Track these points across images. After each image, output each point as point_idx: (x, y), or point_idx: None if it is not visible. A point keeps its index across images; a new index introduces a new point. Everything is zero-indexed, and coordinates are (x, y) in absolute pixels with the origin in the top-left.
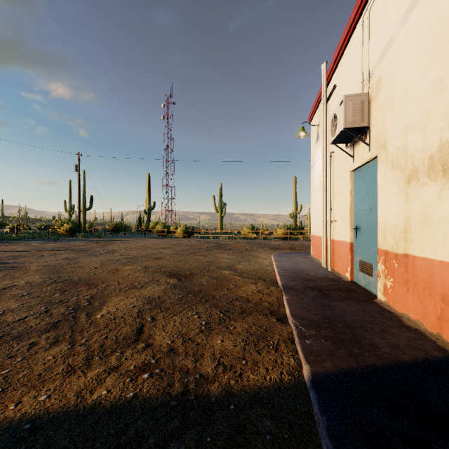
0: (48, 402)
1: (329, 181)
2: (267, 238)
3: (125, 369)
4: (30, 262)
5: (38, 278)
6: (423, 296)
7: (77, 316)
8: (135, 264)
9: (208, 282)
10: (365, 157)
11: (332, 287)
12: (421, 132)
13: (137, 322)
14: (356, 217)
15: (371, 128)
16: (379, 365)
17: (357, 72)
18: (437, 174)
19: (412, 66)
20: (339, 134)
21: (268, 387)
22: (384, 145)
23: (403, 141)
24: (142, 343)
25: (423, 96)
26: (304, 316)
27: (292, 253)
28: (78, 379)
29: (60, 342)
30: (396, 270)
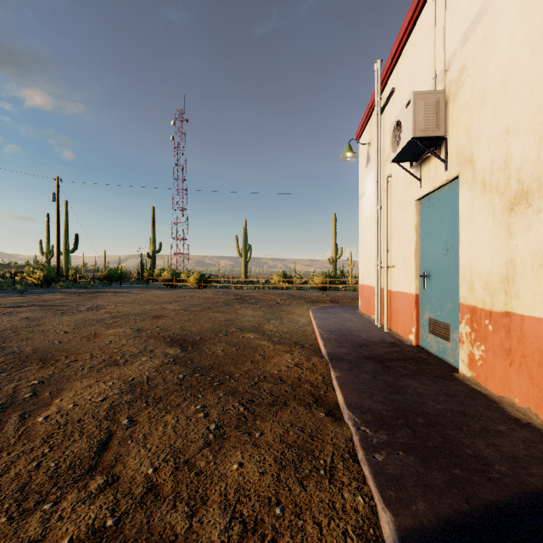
0: None
1: (385, 214)
2: (302, 288)
3: None
4: None
5: None
6: (538, 375)
7: (3, 421)
8: (125, 326)
9: (225, 351)
10: (440, 179)
11: (395, 355)
12: (536, 134)
13: (102, 429)
14: (424, 260)
15: (449, 139)
16: (502, 502)
17: (426, 66)
18: None
19: (519, 41)
20: (404, 147)
21: None
22: (470, 160)
23: (502, 151)
24: (101, 475)
25: (538, 81)
26: (366, 407)
27: (335, 307)
28: None
29: None
30: (491, 334)
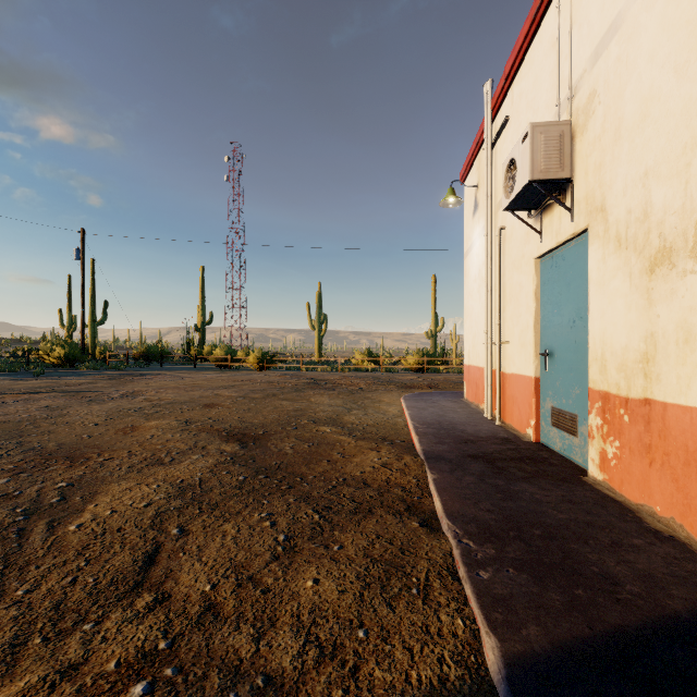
0: None
1: (497, 276)
2: (392, 370)
3: (95, 671)
4: None
5: None
6: (684, 476)
7: (27, 530)
8: (169, 417)
9: (295, 448)
10: (564, 232)
11: (508, 454)
12: (681, 178)
13: (147, 540)
14: (546, 334)
15: (575, 182)
16: (632, 627)
17: (548, 90)
18: None
19: (661, 62)
20: (520, 192)
21: None
22: (602, 209)
23: (640, 198)
24: (149, 593)
25: (684, 112)
26: (470, 516)
27: (434, 394)
28: None
29: None
30: (627, 427)
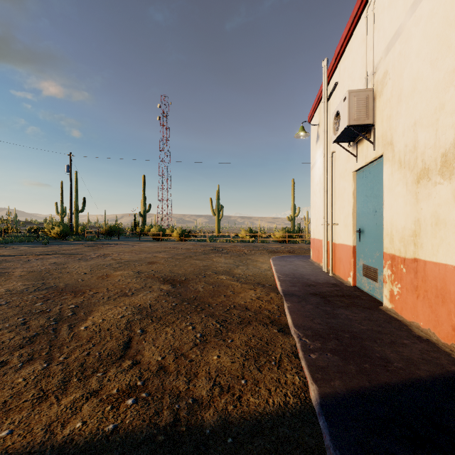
0: (8, 439)
1: (330, 182)
2: (265, 242)
3: (107, 393)
4: (14, 268)
5: (20, 285)
6: (435, 304)
7: (58, 329)
8: (127, 269)
9: (204, 288)
10: (370, 156)
11: (335, 293)
12: (433, 127)
13: (124, 335)
14: (359, 219)
15: (376, 126)
16: (393, 383)
17: (360, 68)
18: (451, 172)
19: (423, 58)
20: (342, 132)
21: (271, 413)
22: (391, 143)
23: (412, 138)
24: (129, 360)
25: (435, 89)
26: (308, 326)
27: (292, 257)
28: (49, 408)
29: (35, 360)
30: (404, 275)
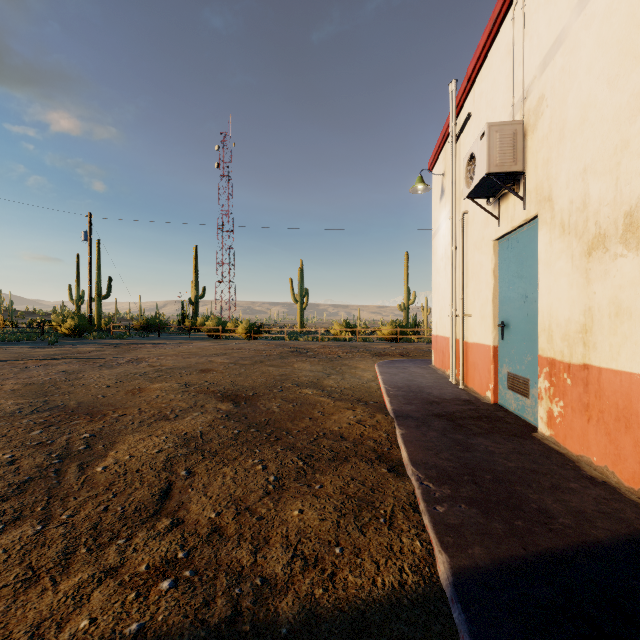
0: None
1: (461, 255)
2: (368, 340)
3: (131, 572)
4: (4, 378)
5: (10, 405)
6: (615, 430)
7: (63, 470)
8: (170, 380)
9: (281, 407)
10: (518, 218)
11: (469, 413)
12: (612, 175)
13: (161, 479)
14: (503, 308)
15: (527, 174)
16: (559, 549)
17: (504, 91)
18: (639, 239)
19: (597, 74)
20: (478, 183)
21: (380, 601)
22: (549, 198)
23: (580, 190)
24: (167, 518)
25: (615, 119)
26: (431, 463)
27: (405, 362)
28: (40, 597)
29: (24, 520)
30: (569, 389)
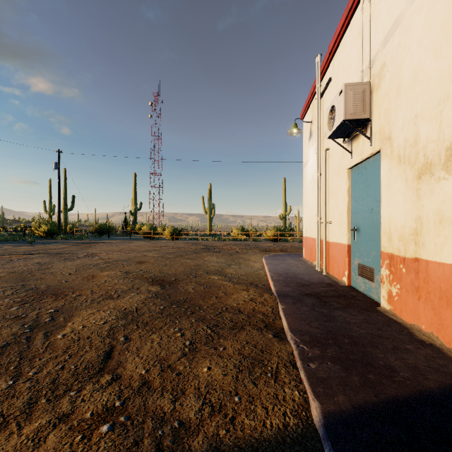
0: None
1: (324, 179)
2: (257, 240)
3: (79, 418)
4: None
5: None
6: (439, 306)
7: (32, 337)
8: (115, 269)
9: (195, 289)
10: (366, 152)
11: (330, 293)
12: (437, 119)
13: (105, 343)
14: (355, 217)
15: (373, 120)
16: (402, 397)
17: (356, 61)
18: None
19: (425, 47)
20: (337, 127)
21: (269, 439)
22: (389, 138)
23: (412, 132)
24: (108, 374)
25: (439, 79)
26: (305, 331)
27: (284, 255)
28: (7, 440)
29: (0, 376)
30: (404, 276)
